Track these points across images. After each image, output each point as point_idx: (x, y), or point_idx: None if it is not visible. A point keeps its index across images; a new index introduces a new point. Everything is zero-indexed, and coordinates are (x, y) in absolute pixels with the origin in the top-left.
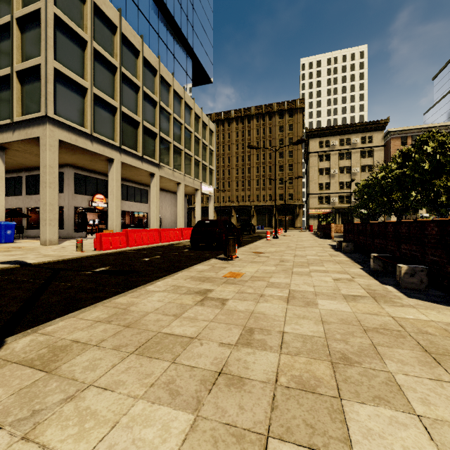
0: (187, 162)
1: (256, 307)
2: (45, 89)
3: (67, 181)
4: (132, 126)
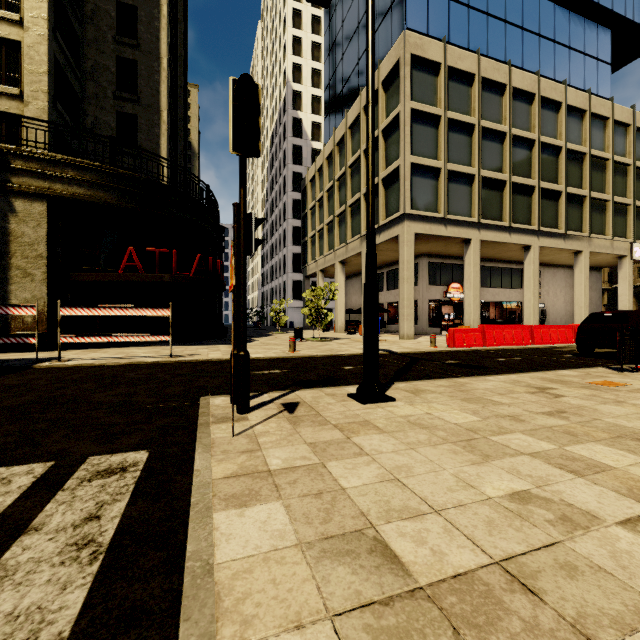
0: (596, 213)
1: (594, 405)
2: (403, 188)
3: (421, 272)
4: (495, 190)
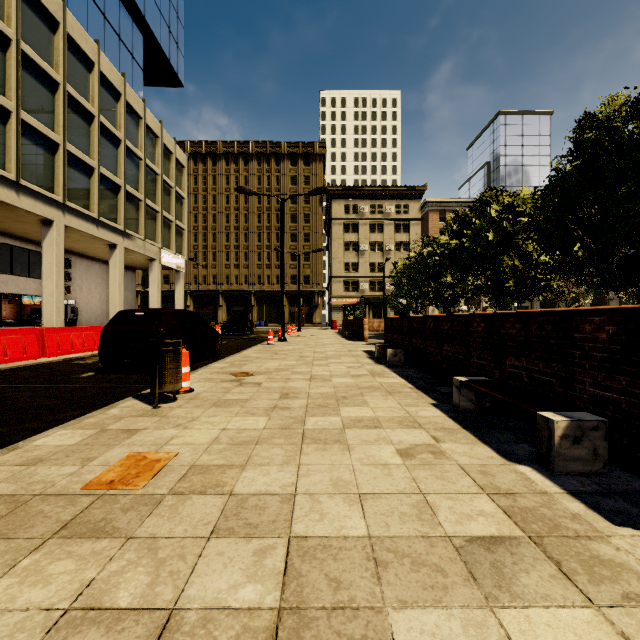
0: (131, 208)
1: None
2: None
3: None
4: None
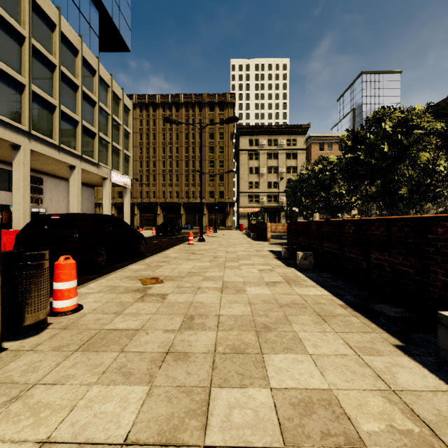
0: (87, 139)
1: None
2: None
3: None
4: None
